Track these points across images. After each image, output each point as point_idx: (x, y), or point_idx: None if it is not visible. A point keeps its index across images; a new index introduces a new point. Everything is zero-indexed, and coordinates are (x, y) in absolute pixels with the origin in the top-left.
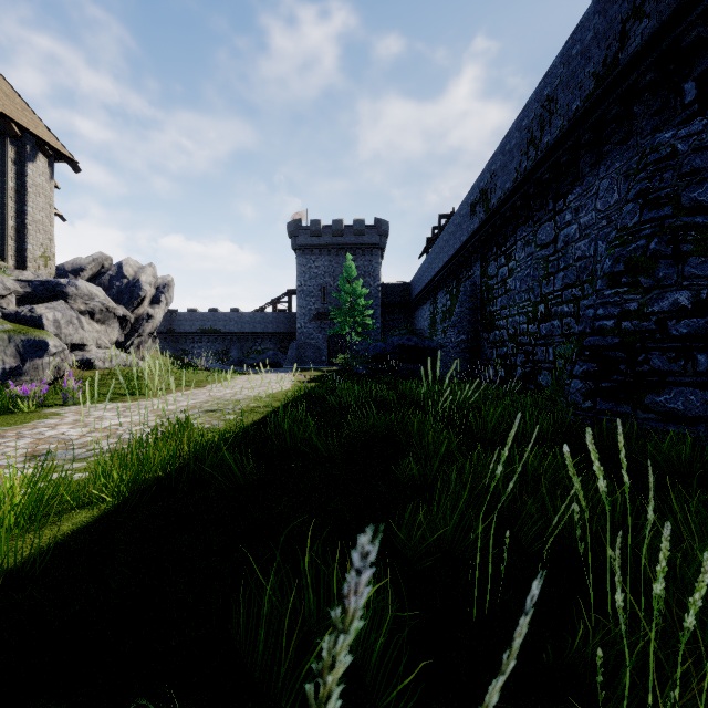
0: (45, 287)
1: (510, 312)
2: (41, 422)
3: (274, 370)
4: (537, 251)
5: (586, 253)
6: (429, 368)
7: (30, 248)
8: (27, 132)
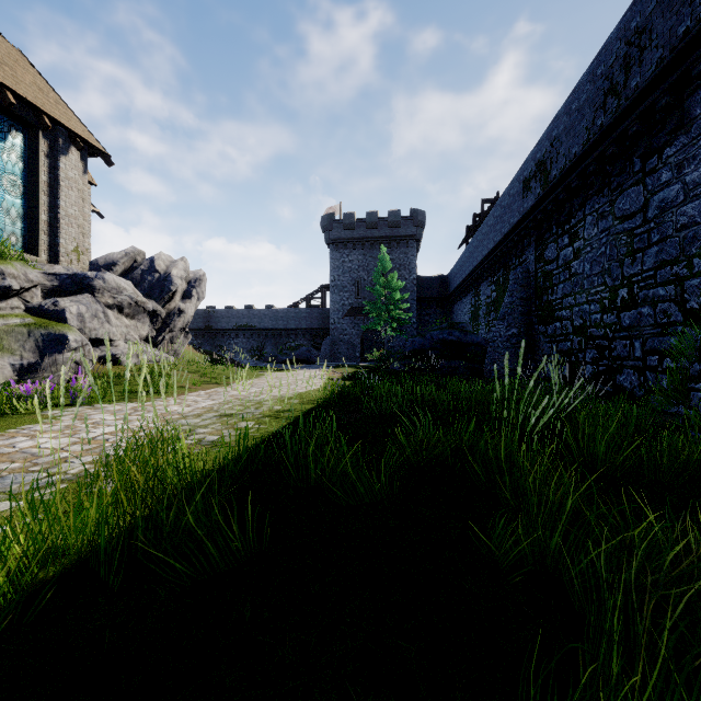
0: (73, 280)
1: (576, 300)
2: (28, 427)
3: (307, 366)
4: (615, 225)
5: (696, 219)
6: (506, 367)
7: (62, 242)
8: (59, 125)
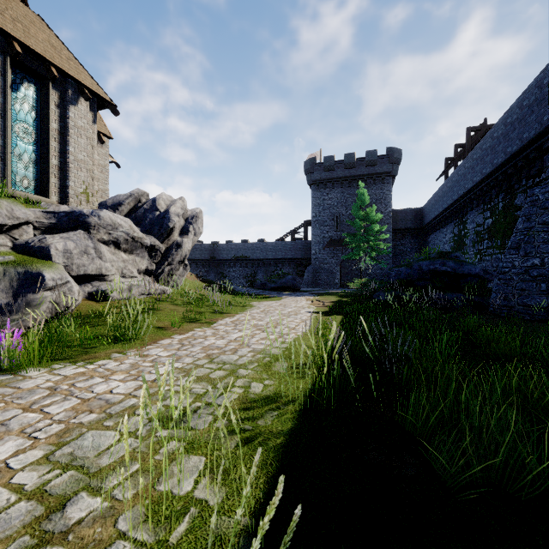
0: (69, 217)
1: None
2: None
3: (293, 293)
4: None
5: None
6: None
7: (72, 185)
8: (68, 77)
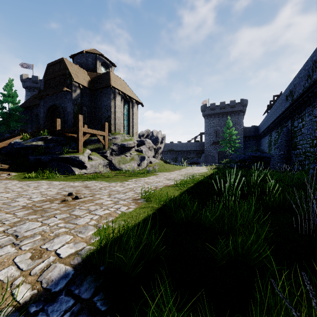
0: (140, 141)
1: (303, 142)
2: (158, 175)
3: (197, 165)
4: (313, 118)
5: None
6: (255, 165)
7: (134, 130)
8: (133, 99)
